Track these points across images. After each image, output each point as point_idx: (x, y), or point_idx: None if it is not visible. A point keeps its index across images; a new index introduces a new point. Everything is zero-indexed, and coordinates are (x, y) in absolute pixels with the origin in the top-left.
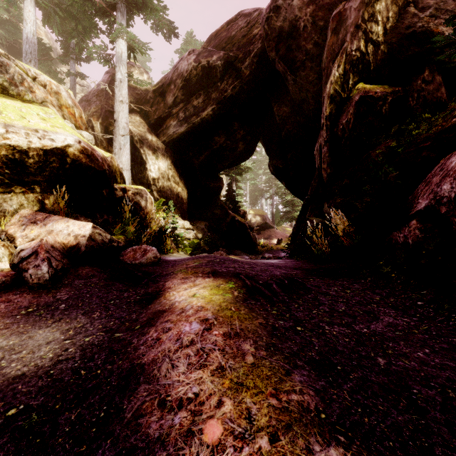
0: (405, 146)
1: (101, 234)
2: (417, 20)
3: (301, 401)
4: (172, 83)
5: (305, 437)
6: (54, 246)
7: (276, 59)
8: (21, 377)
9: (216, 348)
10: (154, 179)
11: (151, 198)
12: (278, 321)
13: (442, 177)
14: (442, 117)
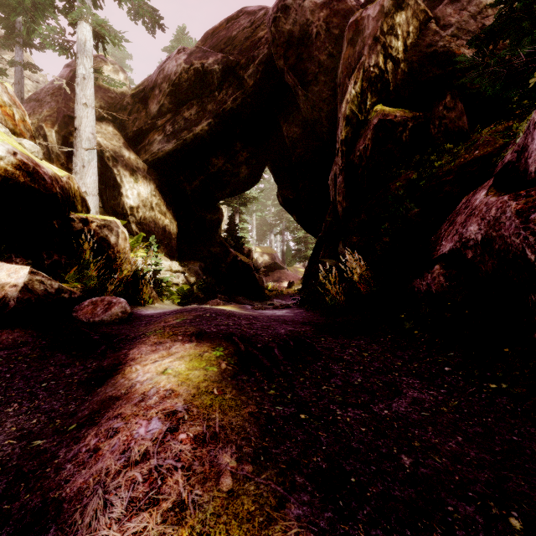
0: (426, 179)
1: (44, 281)
2: (438, 38)
3: None
4: (157, 87)
5: None
6: None
7: (285, 69)
8: None
9: (179, 466)
10: (132, 207)
11: (124, 232)
12: (275, 407)
13: (467, 216)
14: (465, 149)
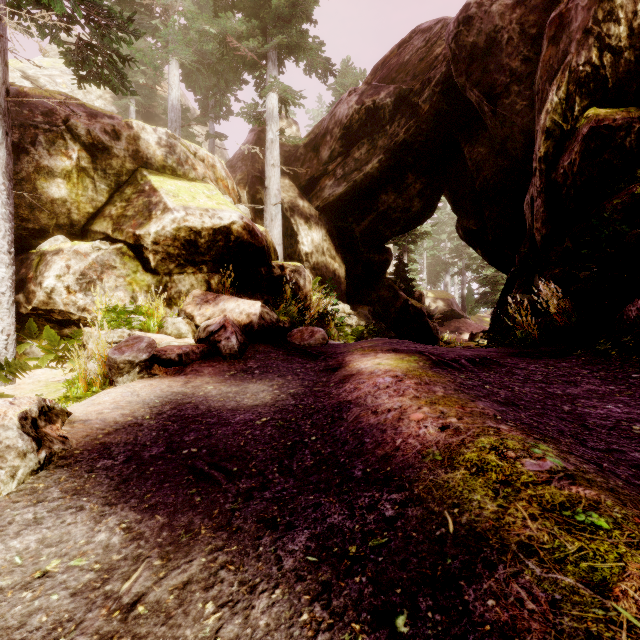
0: None
1: (269, 313)
2: None
3: (482, 411)
4: (328, 133)
5: (483, 420)
6: (234, 322)
7: (467, 86)
8: (256, 406)
9: (411, 388)
10: (307, 254)
11: (309, 276)
12: (466, 381)
13: None
14: None
